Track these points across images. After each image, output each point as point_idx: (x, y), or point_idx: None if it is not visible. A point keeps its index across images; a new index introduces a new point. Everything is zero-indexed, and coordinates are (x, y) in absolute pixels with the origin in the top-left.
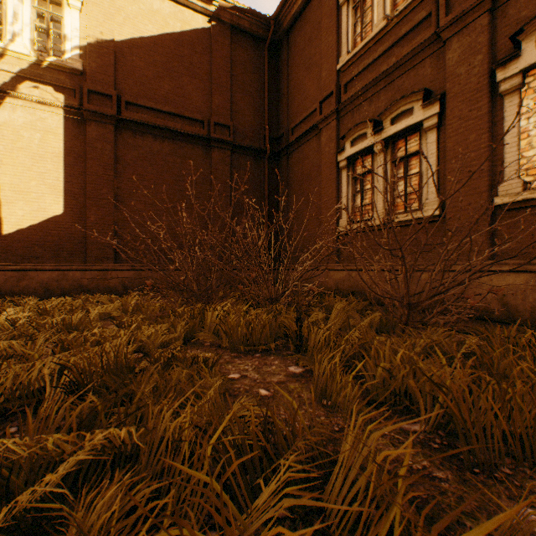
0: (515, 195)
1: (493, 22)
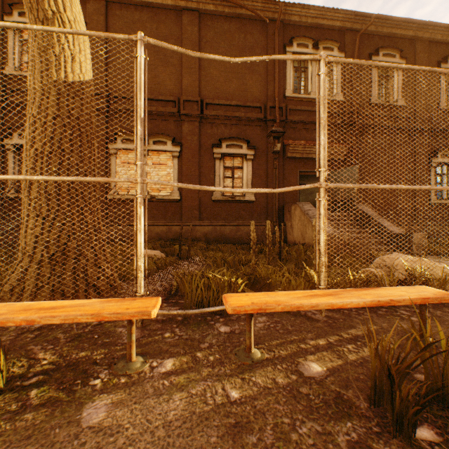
0: (115, 196)
1: (108, 121)
